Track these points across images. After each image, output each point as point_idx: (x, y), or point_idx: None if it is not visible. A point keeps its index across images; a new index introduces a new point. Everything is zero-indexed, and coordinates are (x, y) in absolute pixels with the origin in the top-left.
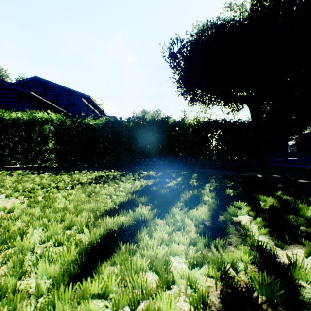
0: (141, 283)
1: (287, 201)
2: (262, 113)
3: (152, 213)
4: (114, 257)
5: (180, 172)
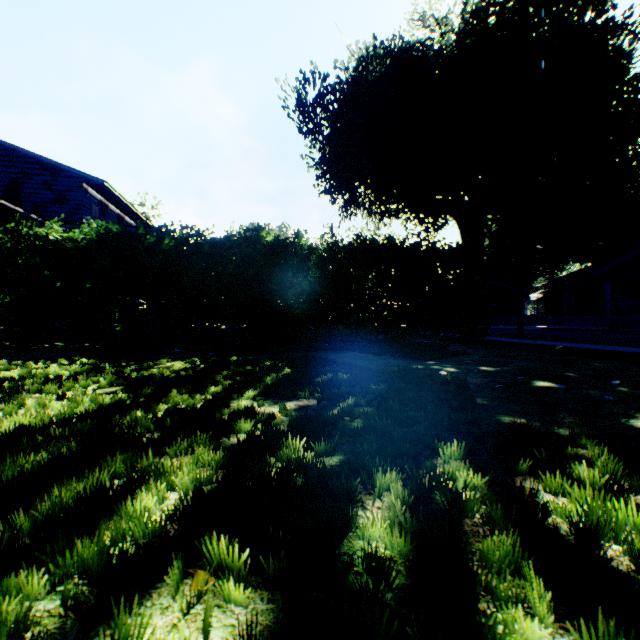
0: None
1: (461, 504)
2: (483, 237)
3: None
4: None
5: (258, 362)
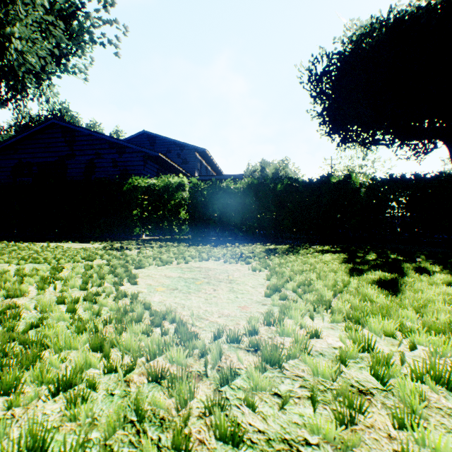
0: (444, 297)
1: None
2: None
3: (396, 275)
4: (405, 291)
5: (362, 247)
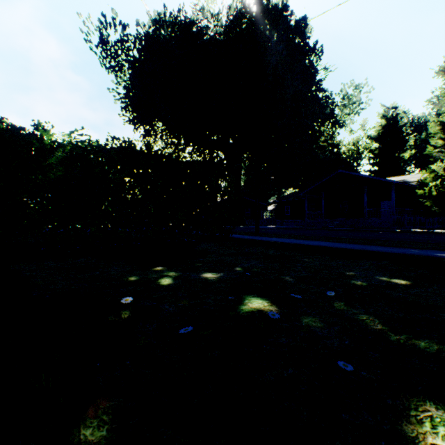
0: None
1: None
2: (241, 167)
3: None
4: None
5: None
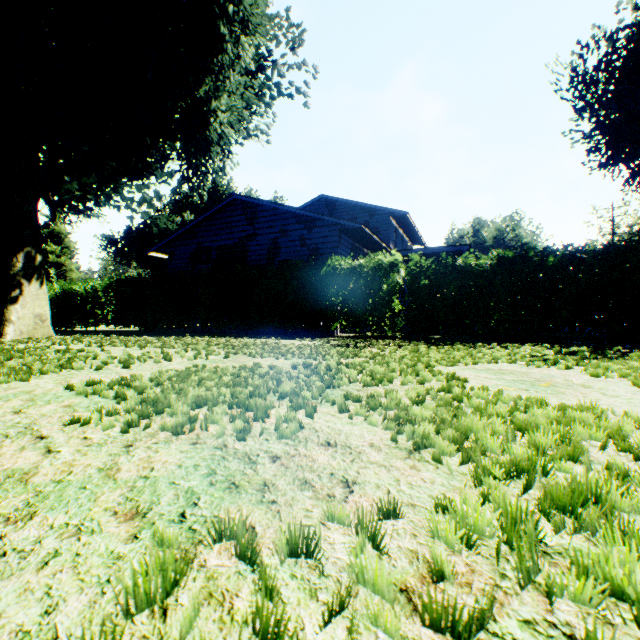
0: None
1: None
2: None
3: None
4: None
5: None
